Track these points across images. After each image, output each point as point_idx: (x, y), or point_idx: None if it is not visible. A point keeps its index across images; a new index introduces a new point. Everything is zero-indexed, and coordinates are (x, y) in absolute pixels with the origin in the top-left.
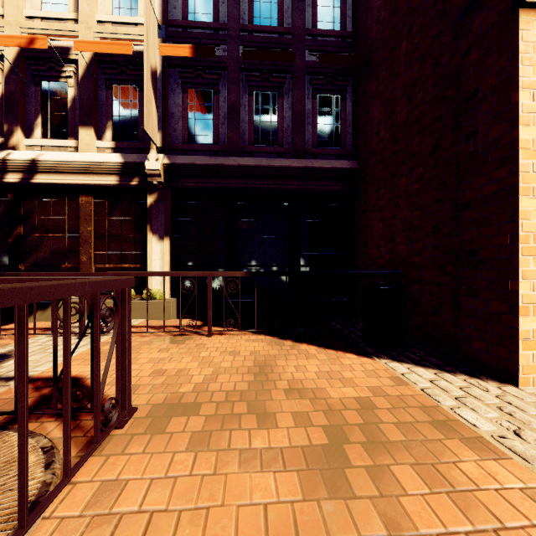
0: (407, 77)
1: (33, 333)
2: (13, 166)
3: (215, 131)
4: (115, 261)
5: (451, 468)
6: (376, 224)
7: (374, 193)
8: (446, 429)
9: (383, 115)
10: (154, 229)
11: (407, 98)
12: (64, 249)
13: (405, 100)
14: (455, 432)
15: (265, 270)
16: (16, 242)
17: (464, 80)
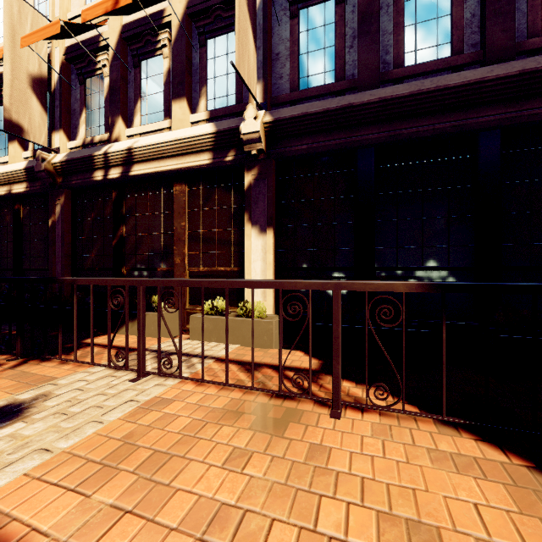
0: None
1: (90, 363)
2: (114, 159)
3: (338, 62)
4: (209, 263)
5: None
6: None
7: None
8: None
9: None
10: (254, 218)
11: None
12: (160, 250)
13: None
14: None
15: (424, 275)
16: (119, 243)
17: None
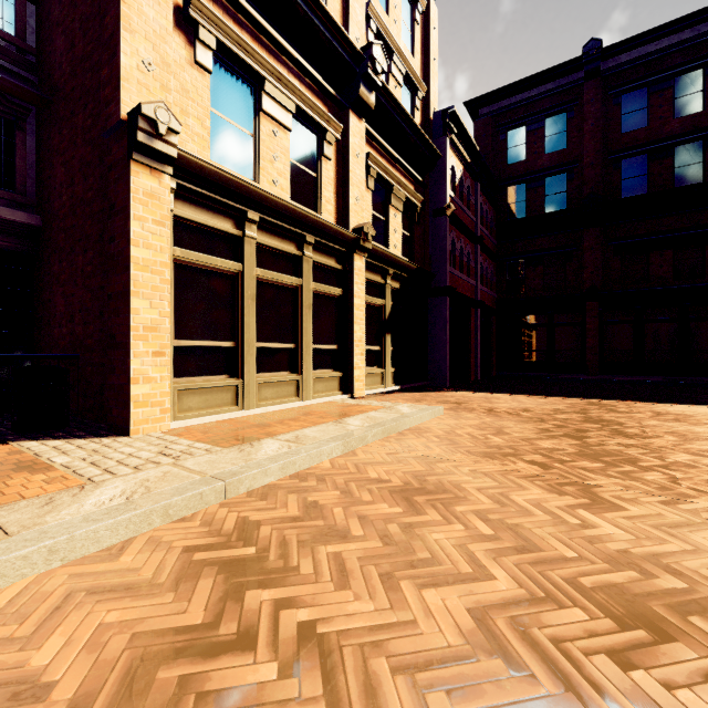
0: (83, 153)
1: None
2: None
3: None
4: None
5: (2, 486)
6: (59, 299)
7: (58, 264)
8: (29, 470)
9: (66, 179)
10: None
11: (83, 175)
12: None
13: (82, 177)
14: (35, 470)
15: None
16: None
17: (109, 191)
